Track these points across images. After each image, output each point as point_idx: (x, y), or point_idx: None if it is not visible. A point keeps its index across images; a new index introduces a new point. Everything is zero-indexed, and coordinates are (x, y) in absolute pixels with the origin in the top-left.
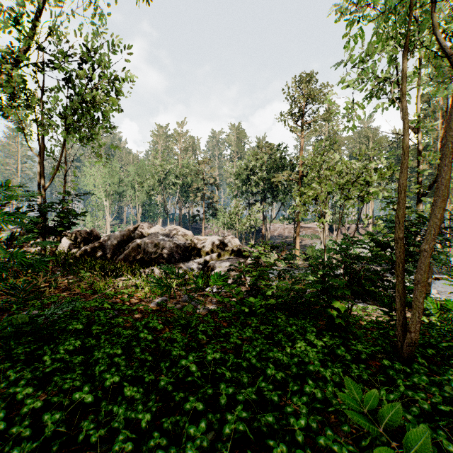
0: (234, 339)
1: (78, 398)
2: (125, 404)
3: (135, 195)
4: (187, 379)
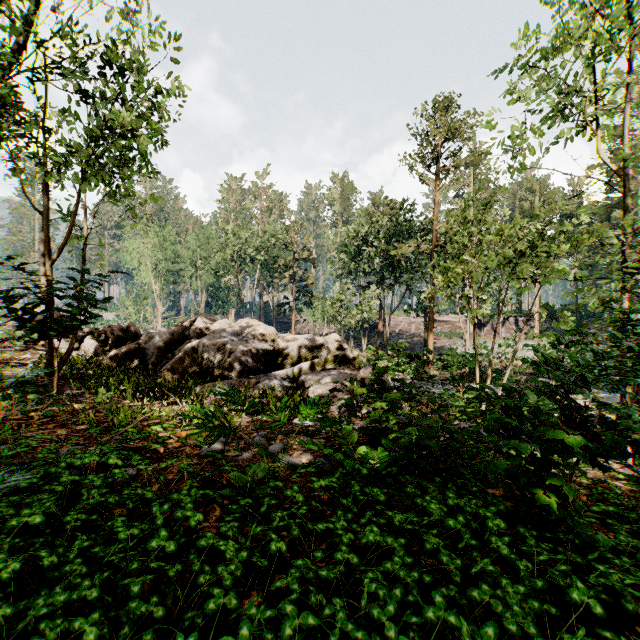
0: (344, 553)
1: None
2: None
3: (197, 275)
4: None
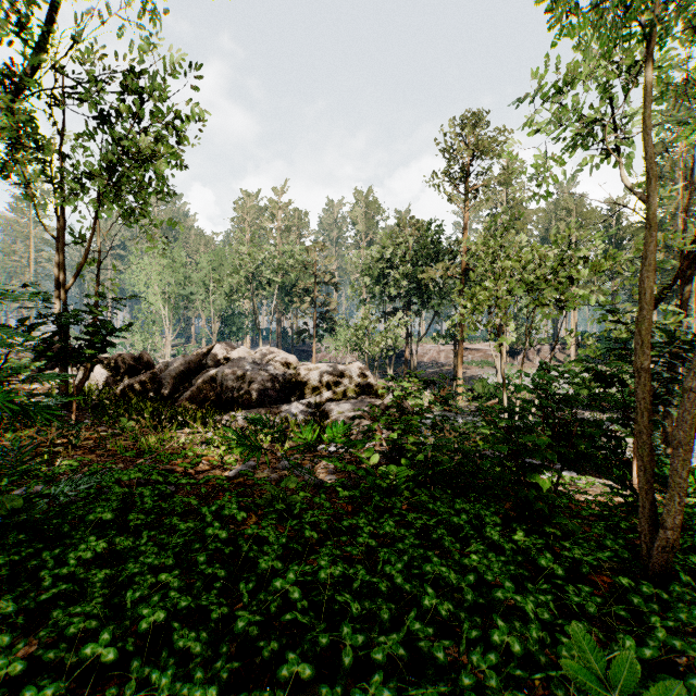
0: (365, 538)
1: (91, 654)
2: (173, 667)
3: (209, 299)
4: (285, 618)
